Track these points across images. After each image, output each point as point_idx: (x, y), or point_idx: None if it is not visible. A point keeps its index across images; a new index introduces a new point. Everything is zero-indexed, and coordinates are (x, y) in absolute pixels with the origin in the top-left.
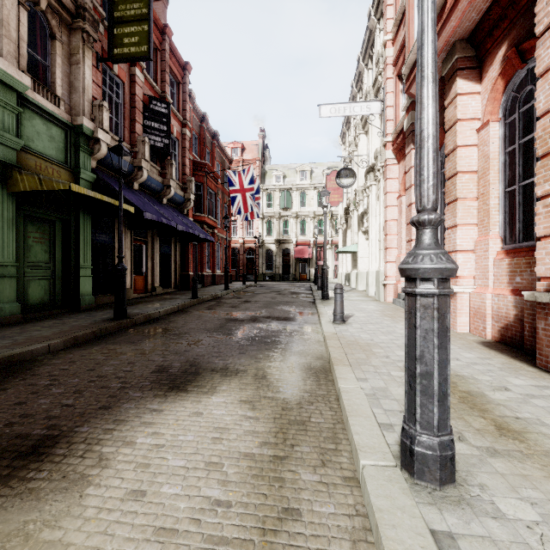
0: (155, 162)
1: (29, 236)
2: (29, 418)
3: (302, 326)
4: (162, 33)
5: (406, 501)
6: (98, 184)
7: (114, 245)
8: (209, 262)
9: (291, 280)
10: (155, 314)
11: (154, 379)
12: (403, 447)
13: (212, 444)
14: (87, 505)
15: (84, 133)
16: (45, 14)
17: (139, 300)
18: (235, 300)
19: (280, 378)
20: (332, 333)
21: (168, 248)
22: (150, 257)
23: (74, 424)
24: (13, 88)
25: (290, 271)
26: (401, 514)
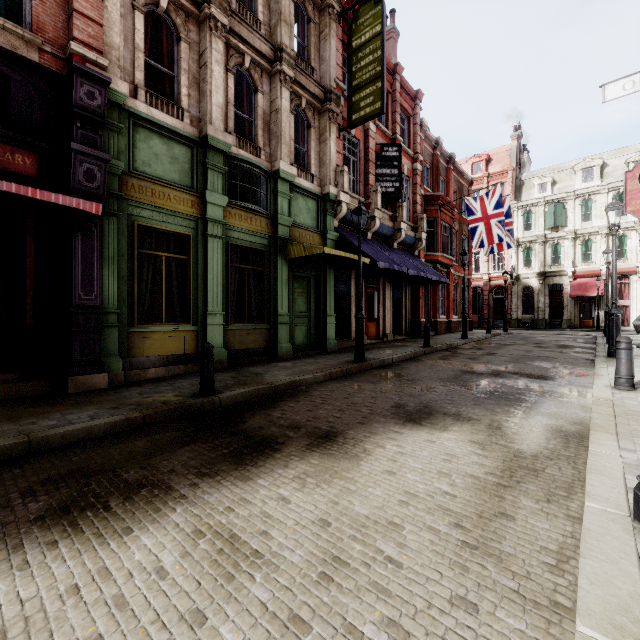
0: (386, 208)
1: (295, 292)
2: (317, 419)
3: (562, 387)
4: (393, 74)
5: (622, 535)
6: (340, 241)
7: (351, 294)
8: (443, 306)
9: (565, 328)
10: (388, 360)
11: (393, 412)
12: (635, 498)
13: (443, 462)
14: (362, 469)
15: (330, 199)
16: (304, 110)
17: (372, 346)
18: (473, 351)
19: (517, 432)
20: (604, 398)
21: (399, 293)
22: (381, 303)
23: (344, 428)
24: (287, 180)
25: (563, 316)
26: (611, 539)
